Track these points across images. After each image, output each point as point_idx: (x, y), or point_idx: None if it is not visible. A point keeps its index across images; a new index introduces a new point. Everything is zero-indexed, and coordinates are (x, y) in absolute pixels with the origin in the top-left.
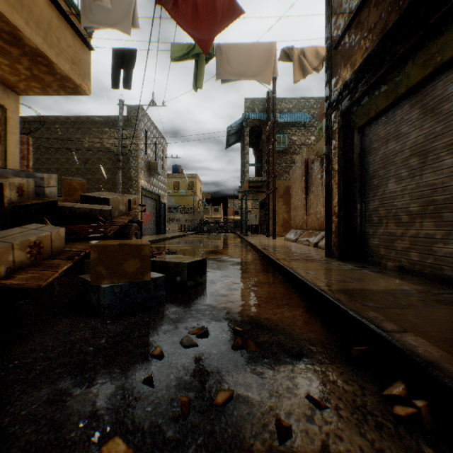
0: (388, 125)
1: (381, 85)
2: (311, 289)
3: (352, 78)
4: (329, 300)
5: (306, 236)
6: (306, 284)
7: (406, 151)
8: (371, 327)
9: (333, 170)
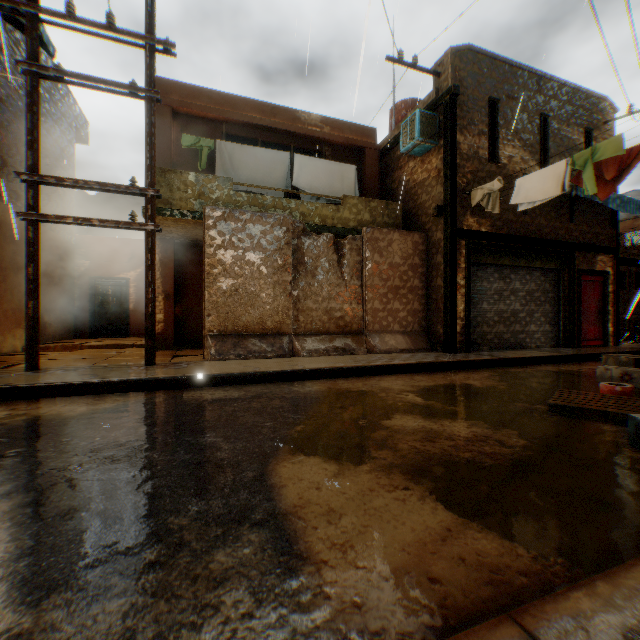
0: (483, 272)
1: (491, 252)
2: (565, 356)
3: (486, 235)
4: (577, 355)
5: (323, 343)
6: (560, 356)
7: (493, 291)
8: (591, 353)
9: (458, 284)
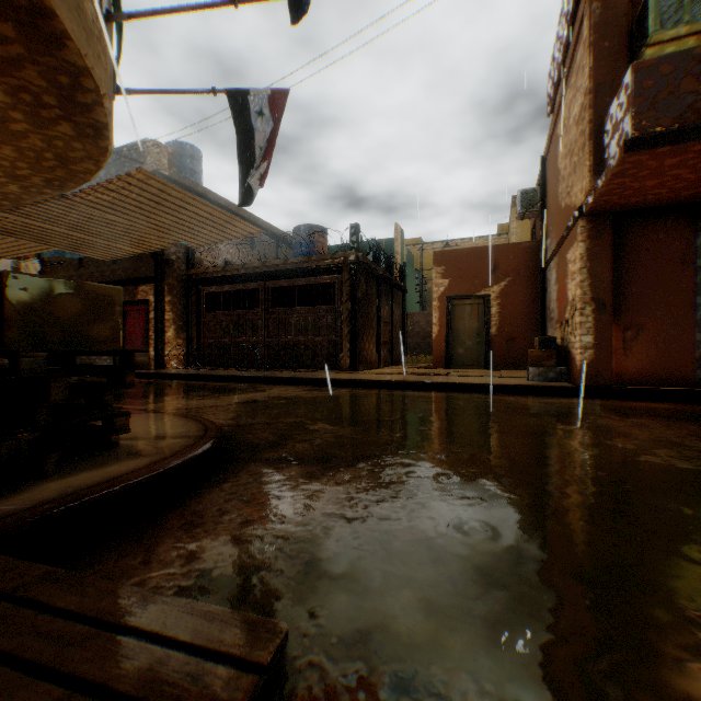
0: None
1: None
2: None
3: None
4: None
5: None
6: None
7: None
8: None
9: None
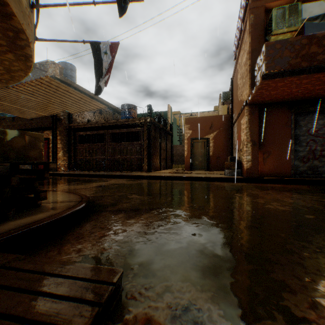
0: None
1: None
2: None
3: None
4: None
5: None
6: None
7: None
8: None
9: None
